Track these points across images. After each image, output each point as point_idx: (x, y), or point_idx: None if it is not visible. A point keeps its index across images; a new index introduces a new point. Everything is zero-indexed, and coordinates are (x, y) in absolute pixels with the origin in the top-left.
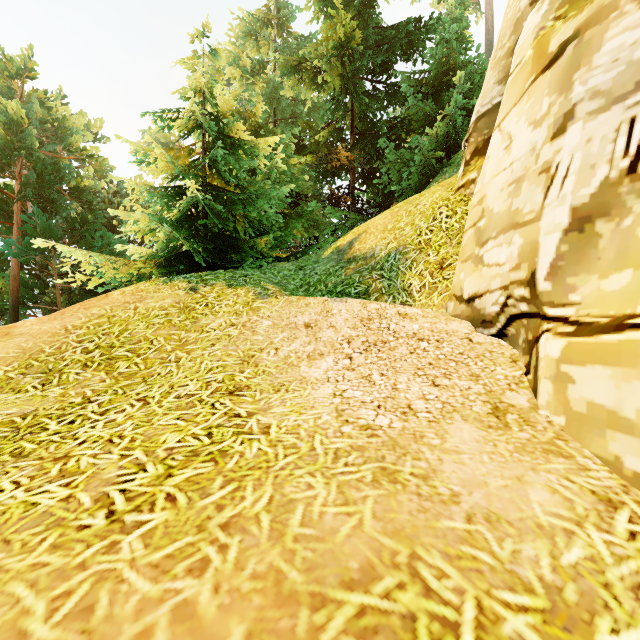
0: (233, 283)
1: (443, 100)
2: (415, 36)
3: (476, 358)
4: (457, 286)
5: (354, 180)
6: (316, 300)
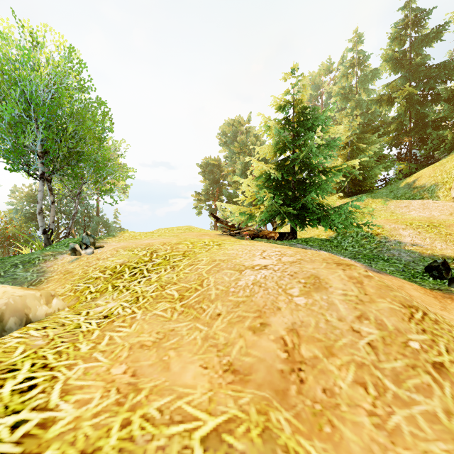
0: (373, 198)
1: None
2: (450, 73)
3: (451, 208)
4: (451, 195)
5: (411, 145)
6: (406, 201)
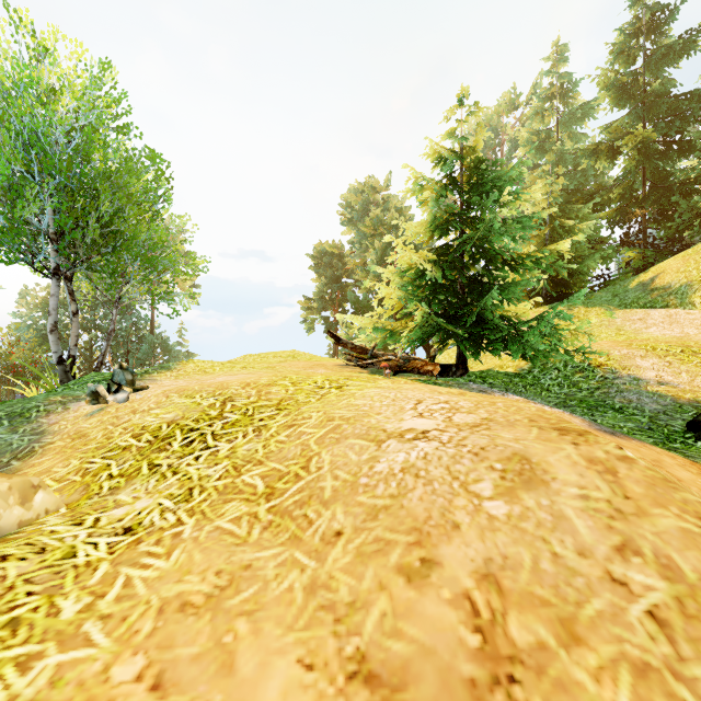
0: (587, 306)
1: None
2: None
3: None
4: None
5: (645, 222)
6: (640, 310)
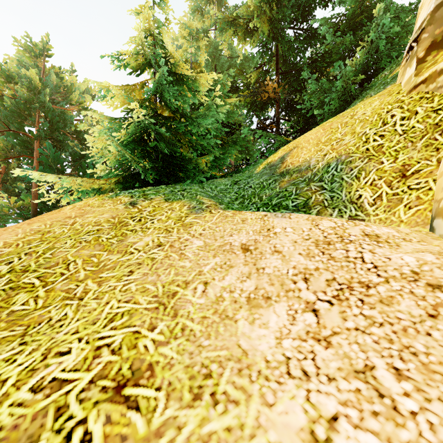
0: (171, 197)
1: (356, 38)
2: None
3: None
4: None
5: (278, 111)
6: (254, 215)
